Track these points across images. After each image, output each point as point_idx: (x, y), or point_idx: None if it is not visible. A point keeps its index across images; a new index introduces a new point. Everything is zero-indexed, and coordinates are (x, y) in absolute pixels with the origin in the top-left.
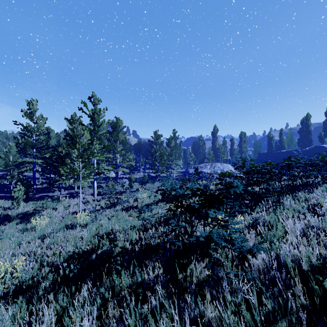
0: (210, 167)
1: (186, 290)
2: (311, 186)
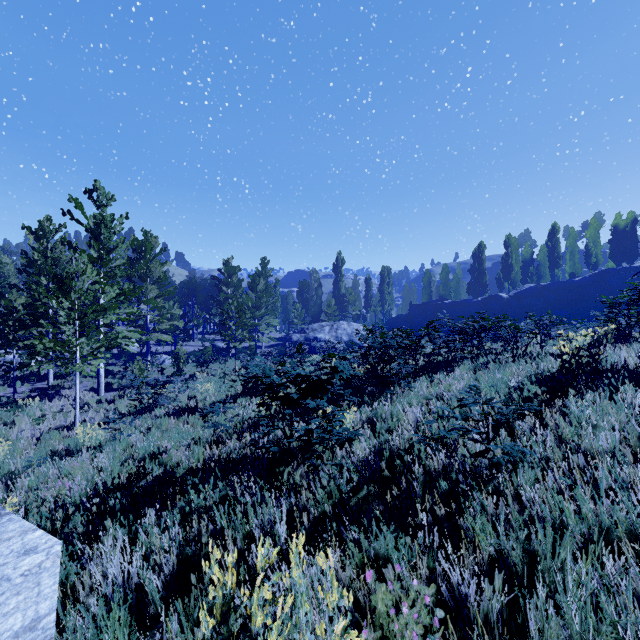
0: (330, 329)
1: (283, 492)
2: (458, 362)
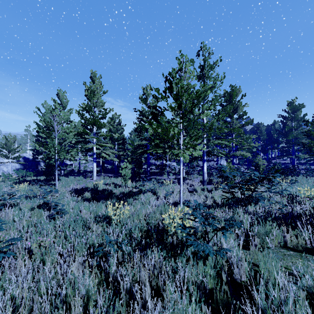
0: None
1: None
2: None
